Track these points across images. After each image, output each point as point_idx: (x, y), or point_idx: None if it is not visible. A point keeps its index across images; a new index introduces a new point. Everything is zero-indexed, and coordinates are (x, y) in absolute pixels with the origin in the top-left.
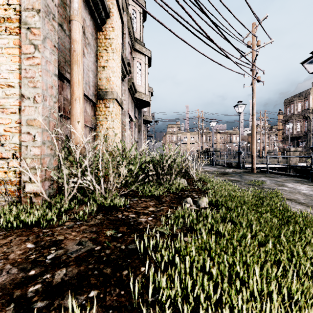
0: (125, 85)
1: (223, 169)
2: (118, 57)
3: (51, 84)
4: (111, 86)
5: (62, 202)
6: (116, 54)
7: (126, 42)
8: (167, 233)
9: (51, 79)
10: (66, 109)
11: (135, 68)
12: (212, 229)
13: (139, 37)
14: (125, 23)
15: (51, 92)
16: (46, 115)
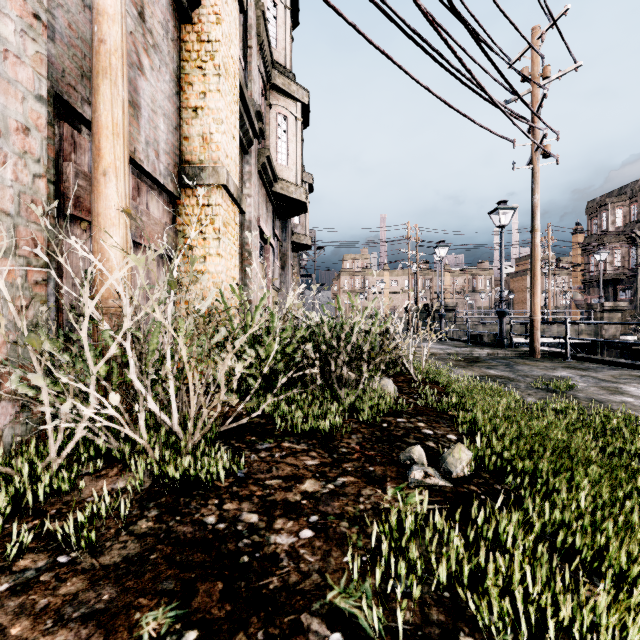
0: (251, 162)
1: (467, 351)
2: (232, 90)
3: (22, 122)
4: (213, 155)
5: (38, 470)
6: (225, 79)
7: (253, 66)
8: (370, 627)
9: (24, 109)
10: (85, 202)
11: (274, 128)
12: (529, 598)
13: (283, 60)
14: (251, 24)
15: (22, 145)
16: (4, 209)
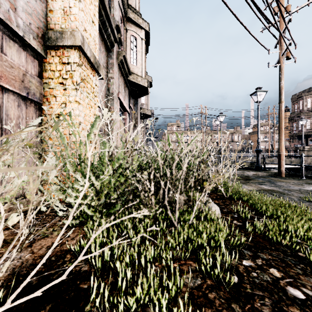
0: (113, 57)
1: (241, 172)
2: None
3: None
4: (71, 24)
5: None
6: None
7: None
8: None
9: None
10: None
11: (128, 43)
12: None
13: (134, 5)
14: None
15: None
16: None
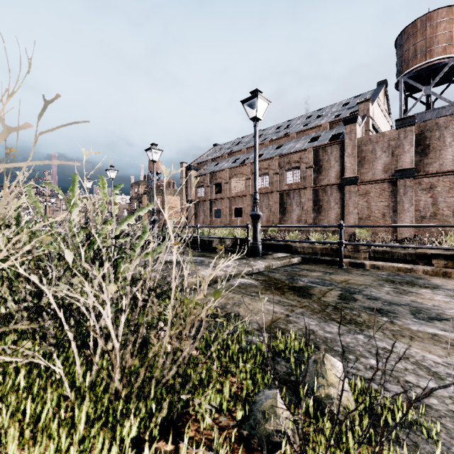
0: None
1: None
2: None
3: None
4: None
5: None
6: None
7: None
8: None
9: None
10: None
11: None
12: None
13: None
14: None
15: None
16: None
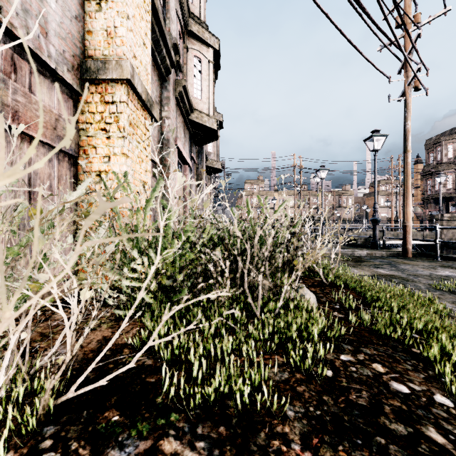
0: (169, 88)
1: (350, 251)
2: None
3: None
4: (117, 49)
5: None
6: None
7: (171, 6)
8: None
9: None
10: None
11: (190, 68)
12: None
13: (198, 13)
14: None
15: None
16: None
